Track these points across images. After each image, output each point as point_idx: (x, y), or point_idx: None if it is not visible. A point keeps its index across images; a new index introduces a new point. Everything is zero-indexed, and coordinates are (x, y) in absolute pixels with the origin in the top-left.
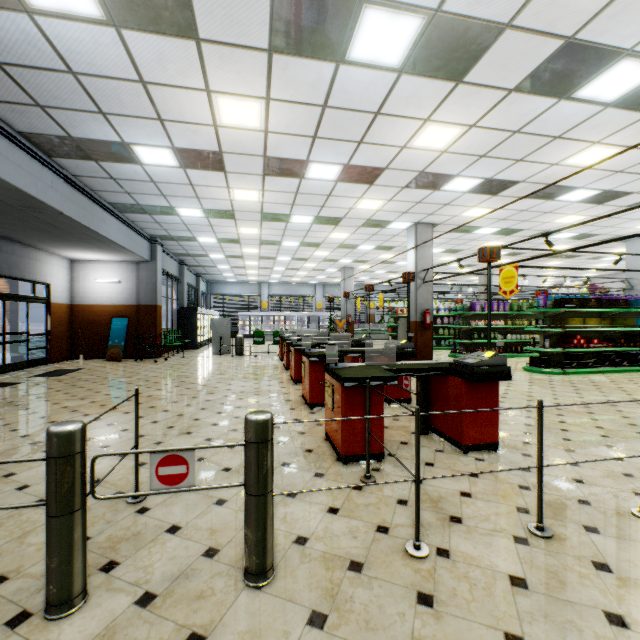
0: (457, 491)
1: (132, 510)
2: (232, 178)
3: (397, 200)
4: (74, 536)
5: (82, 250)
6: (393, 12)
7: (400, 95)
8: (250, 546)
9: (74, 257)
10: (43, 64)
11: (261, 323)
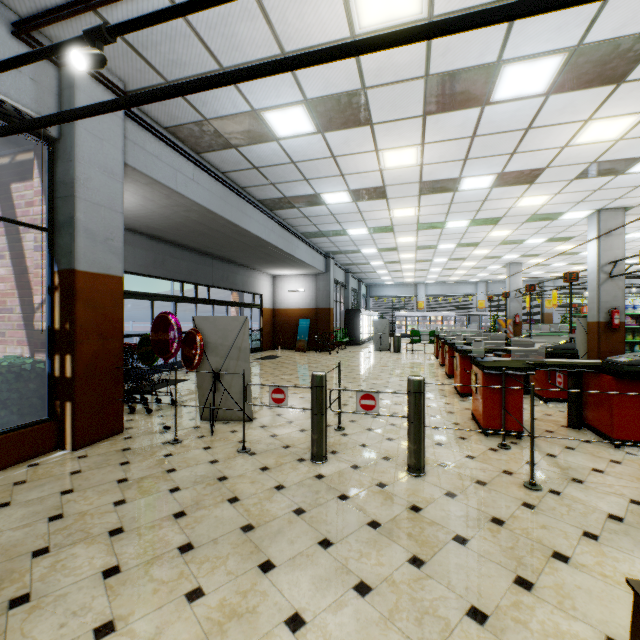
0: (589, 467)
1: (338, 433)
2: (392, 202)
3: (566, 192)
4: (323, 426)
5: (281, 269)
6: (531, 61)
7: (551, 110)
8: (410, 452)
9: (275, 274)
10: (278, 162)
11: (417, 323)
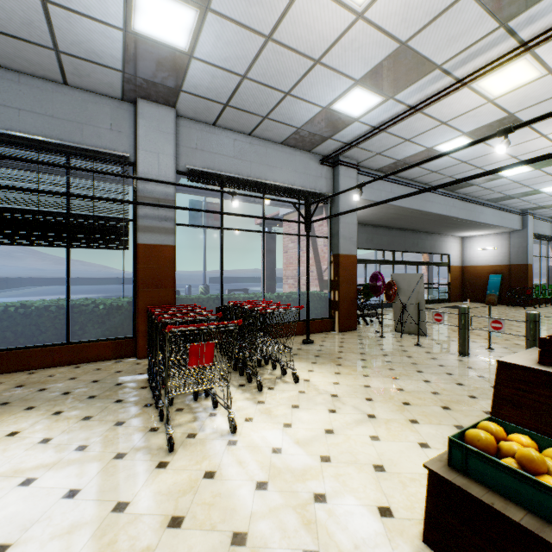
0: None
1: (486, 350)
2: None
3: None
4: (465, 336)
5: (468, 231)
6: None
7: None
8: None
9: (463, 235)
10: (451, 165)
11: None
